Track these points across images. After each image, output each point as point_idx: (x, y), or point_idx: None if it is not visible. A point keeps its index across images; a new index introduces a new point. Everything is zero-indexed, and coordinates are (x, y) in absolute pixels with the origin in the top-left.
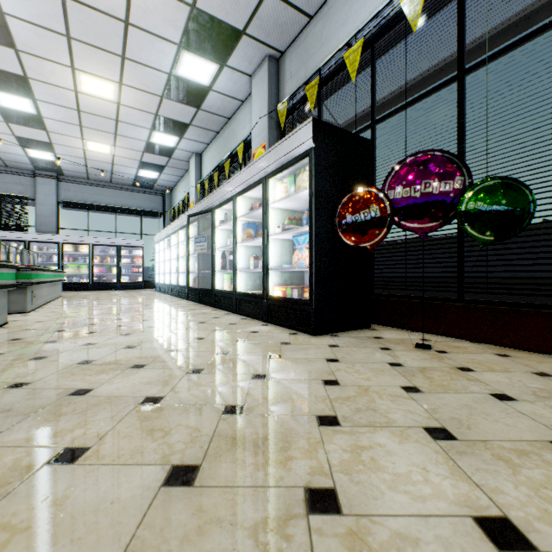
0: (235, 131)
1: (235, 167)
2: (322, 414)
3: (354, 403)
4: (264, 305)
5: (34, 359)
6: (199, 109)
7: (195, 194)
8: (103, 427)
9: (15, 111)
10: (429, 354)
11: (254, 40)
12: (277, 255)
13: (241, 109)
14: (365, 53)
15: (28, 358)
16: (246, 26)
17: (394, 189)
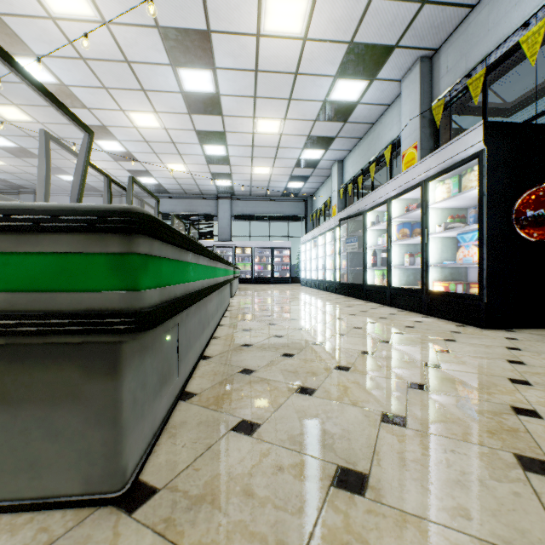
0: (380, 134)
1: (379, 168)
2: (512, 378)
3: (544, 376)
4: (423, 299)
5: (270, 324)
6: (346, 123)
7: (337, 198)
8: (348, 360)
9: (214, 156)
10: None
11: (405, 49)
12: (436, 252)
13: (387, 112)
14: None
15: (266, 323)
16: (398, 40)
17: None
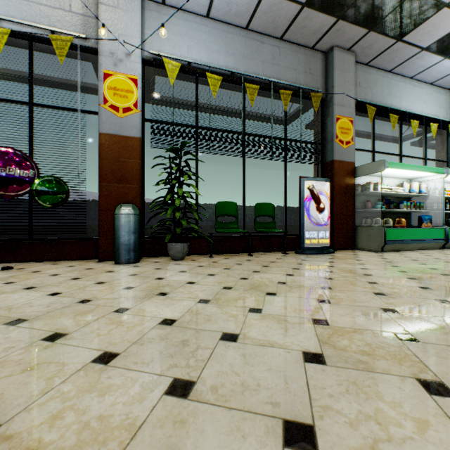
0: None
1: None
2: None
3: None
4: None
5: None
6: None
7: None
8: None
9: None
10: (14, 270)
11: None
12: None
13: None
14: None
15: None
16: None
17: None
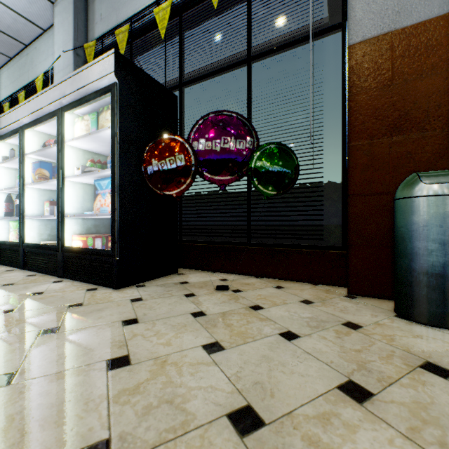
0: (35, 61)
1: None
2: (84, 445)
3: (143, 396)
4: (59, 258)
5: None
6: None
7: None
8: None
9: None
10: (228, 295)
11: None
12: (77, 201)
13: (43, 38)
14: (174, 16)
15: None
16: None
17: (198, 141)
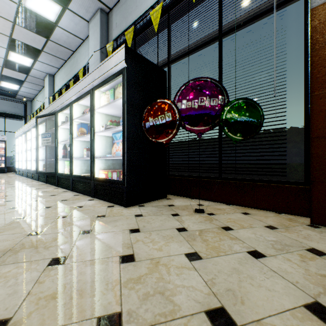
0: (78, 61)
1: None
2: (105, 313)
3: (143, 285)
4: (91, 185)
5: None
6: (49, 40)
7: (49, 103)
8: None
9: None
10: (204, 216)
11: None
12: (102, 147)
13: (83, 45)
14: (163, 14)
15: None
16: None
17: (181, 102)
